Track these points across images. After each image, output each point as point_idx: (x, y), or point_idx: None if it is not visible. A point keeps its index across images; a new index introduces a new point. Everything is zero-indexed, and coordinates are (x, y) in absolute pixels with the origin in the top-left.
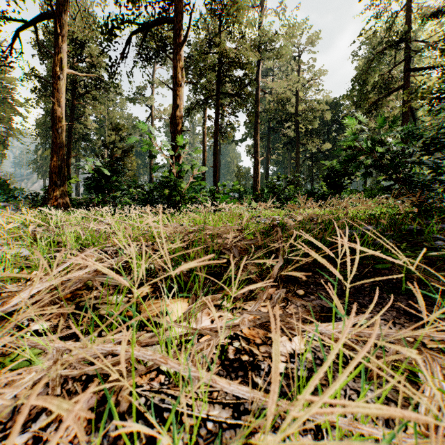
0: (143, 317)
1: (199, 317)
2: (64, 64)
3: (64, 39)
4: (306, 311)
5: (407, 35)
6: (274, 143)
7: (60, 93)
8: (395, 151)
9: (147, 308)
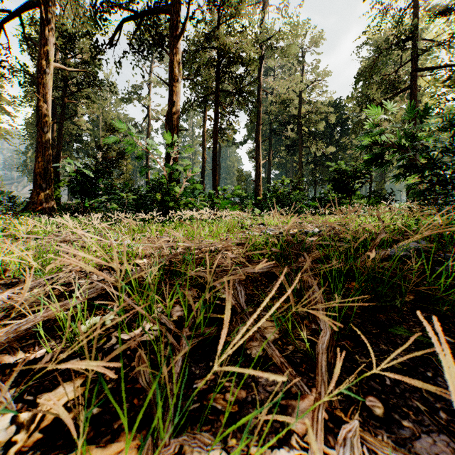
0: None
1: None
2: (50, 57)
3: (50, 30)
4: None
5: (415, 34)
6: (276, 146)
7: (46, 88)
8: (439, 146)
9: None
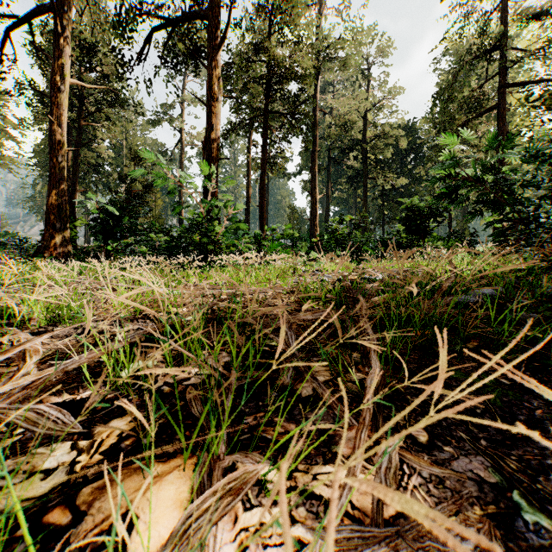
0: (77, 534)
1: (211, 537)
2: (65, 71)
3: (65, 40)
4: (452, 504)
5: (503, 42)
6: (335, 177)
7: (60, 109)
8: (519, 179)
9: (97, 499)
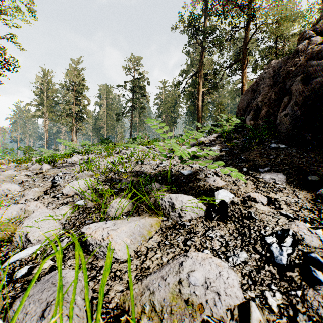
0: None
1: None
2: (200, 88)
3: (200, 79)
4: None
5: None
6: None
7: (199, 100)
8: None
9: None
